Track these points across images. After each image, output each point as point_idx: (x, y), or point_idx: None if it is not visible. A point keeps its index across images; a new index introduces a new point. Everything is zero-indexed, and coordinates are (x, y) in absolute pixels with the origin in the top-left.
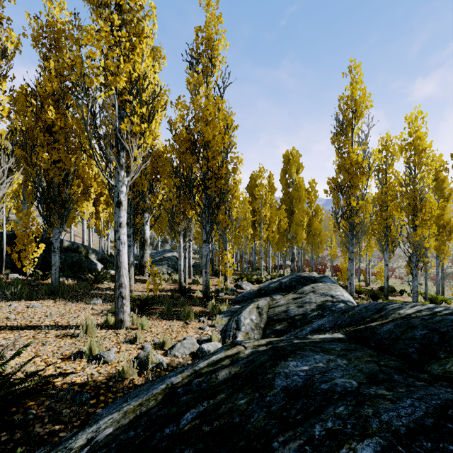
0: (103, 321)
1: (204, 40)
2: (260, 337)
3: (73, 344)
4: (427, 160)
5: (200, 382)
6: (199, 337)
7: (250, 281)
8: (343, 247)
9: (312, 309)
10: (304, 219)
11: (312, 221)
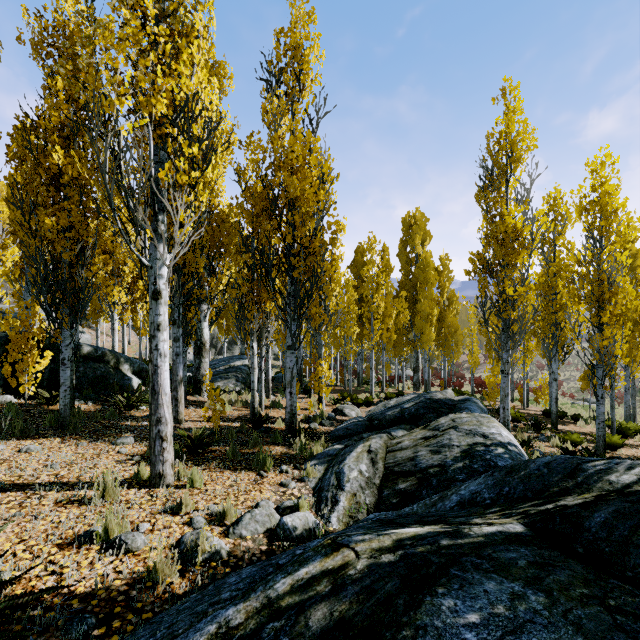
0: (133, 475)
1: (288, 49)
2: (374, 502)
3: (82, 517)
4: (620, 226)
5: (277, 632)
6: (281, 500)
7: (355, 403)
8: (489, 351)
9: (455, 458)
10: (433, 311)
11: (444, 315)
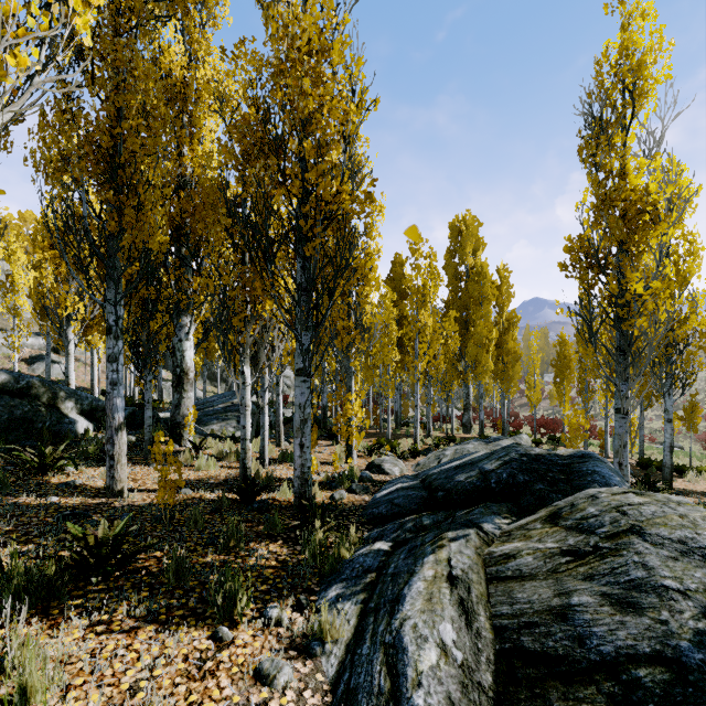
0: None
1: None
2: None
3: None
4: None
5: None
6: None
7: (397, 453)
8: (559, 385)
9: (698, 636)
10: (491, 334)
11: (503, 339)
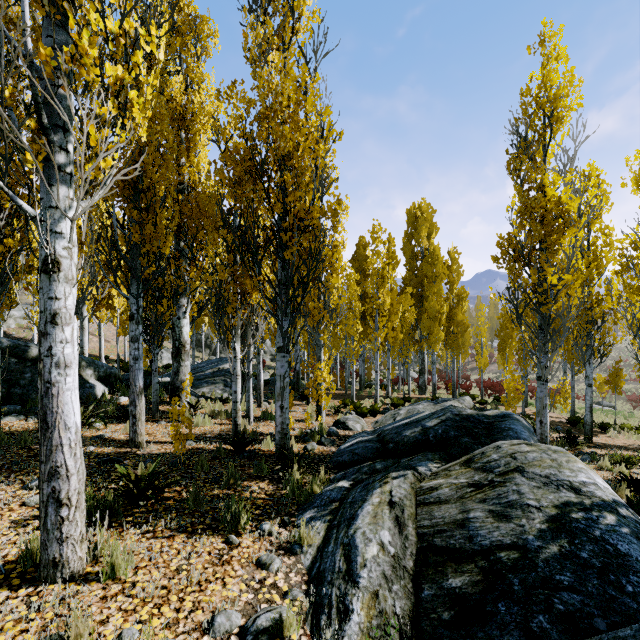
0: (19, 556)
1: None
2: (409, 611)
3: None
4: None
5: None
6: (254, 603)
7: (359, 412)
8: (502, 352)
9: (540, 533)
10: (442, 308)
11: (454, 313)
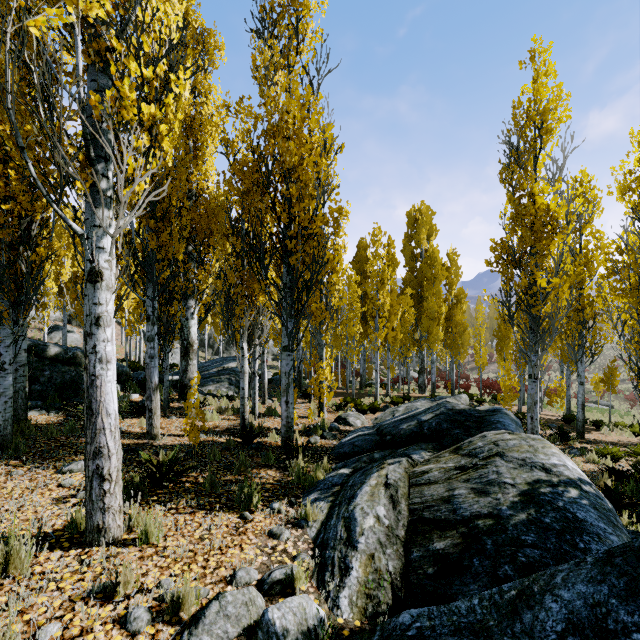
0: (65, 525)
1: None
2: (400, 569)
3: None
4: None
5: None
6: (268, 563)
7: (360, 409)
8: (500, 352)
9: (512, 504)
10: (441, 309)
11: (452, 313)
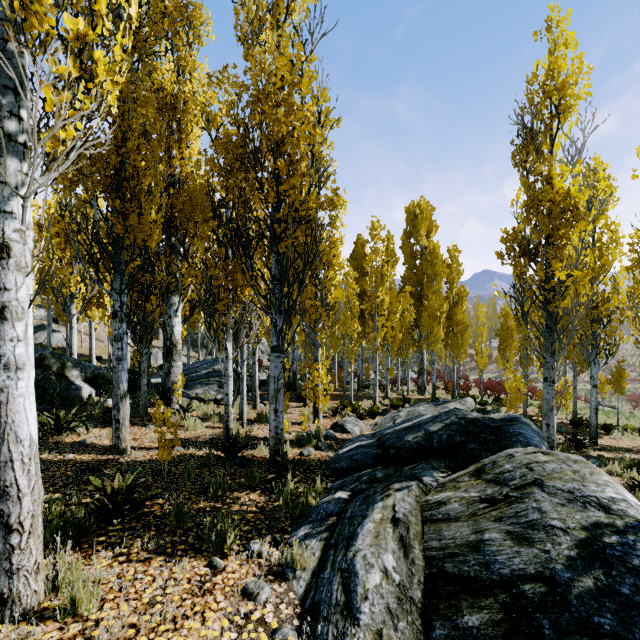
0: None
1: None
2: None
3: None
4: None
5: None
6: None
7: (358, 414)
8: (503, 352)
9: (569, 561)
10: (442, 307)
11: (453, 312)
